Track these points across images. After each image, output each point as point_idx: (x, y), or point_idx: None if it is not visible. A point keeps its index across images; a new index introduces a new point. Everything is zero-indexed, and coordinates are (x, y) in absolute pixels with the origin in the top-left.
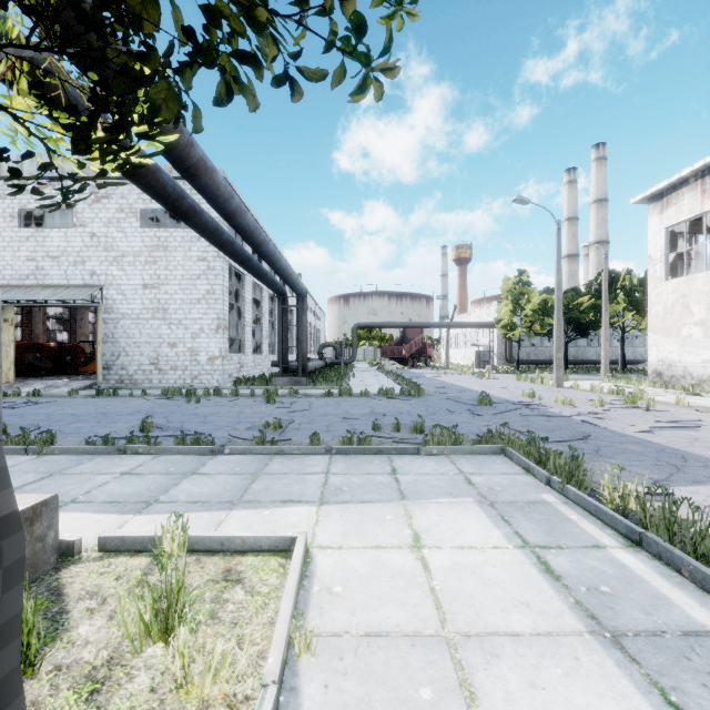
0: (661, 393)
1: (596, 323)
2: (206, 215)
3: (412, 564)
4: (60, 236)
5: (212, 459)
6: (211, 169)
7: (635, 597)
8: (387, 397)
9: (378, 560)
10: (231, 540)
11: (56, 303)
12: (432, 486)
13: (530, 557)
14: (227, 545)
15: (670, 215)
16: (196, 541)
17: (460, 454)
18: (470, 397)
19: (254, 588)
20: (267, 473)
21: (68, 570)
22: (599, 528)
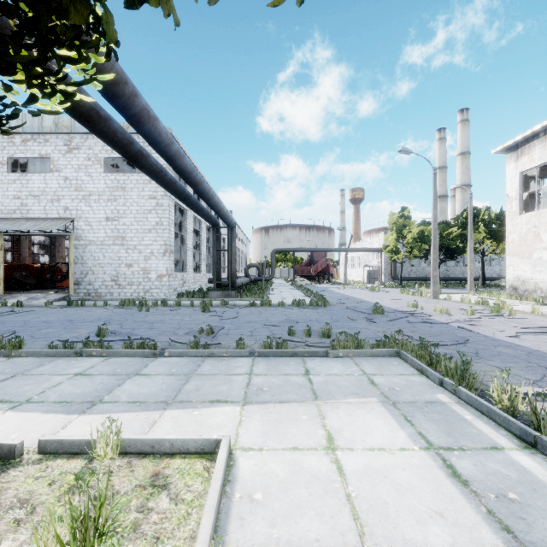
0: (517, 303)
1: (462, 248)
2: (152, 159)
3: (327, 467)
4: (40, 179)
5: (153, 361)
6: (153, 117)
7: (543, 505)
8: (299, 307)
9: (296, 463)
10: (160, 443)
11: (36, 232)
12: (340, 386)
13: (436, 460)
14: (157, 447)
15: (524, 162)
16: (129, 444)
17: (362, 356)
18: (366, 307)
19: (179, 495)
20: (199, 374)
21: (6, 474)
22: (493, 429)
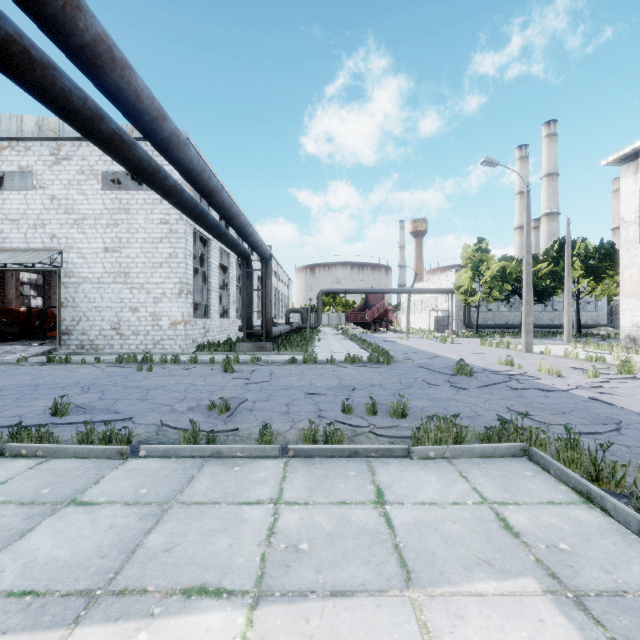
0: (639, 359)
1: (553, 289)
2: (141, 151)
3: None
4: (19, 199)
5: (116, 468)
6: (122, 62)
7: None
8: (355, 365)
9: None
10: None
11: (15, 267)
12: (449, 539)
13: None
14: None
15: None
16: None
17: (467, 457)
18: (443, 365)
19: None
20: (185, 501)
21: None
22: None
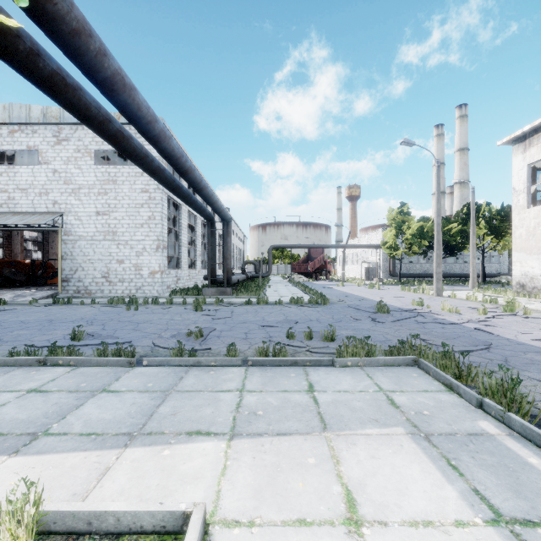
0: (526, 301)
1: (462, 244)
2: (135, 142)
3: None
4: (28, 172)
5: (128, 372)
6: (130, 86)
7: None
8: (298, 305)
9: None
10: (101, 518)
11: (24, 227)
12: (354, 409)
13: None
14: (96, 524)
15: (532, 154)
16: (54, 520)
17: (374, 365)
18: (368, 305)
19: None
20: (180, 390)
21: None
22: None
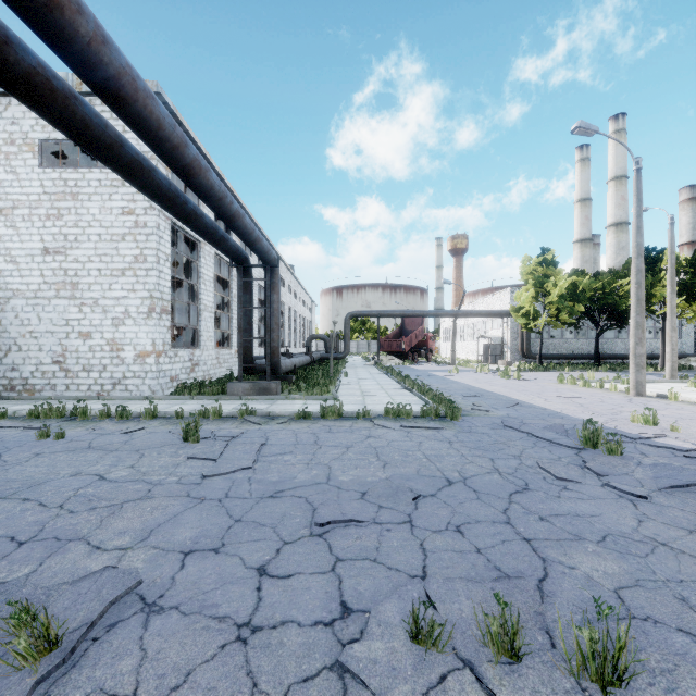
0: None
1: None
2: None
3: None
4: None
5: None
6: None
7: None
8: (401, 421)
9: None
10: None
11: None
12: None
13: None
14: None
15: None
16: None
17: None
18: (539, 421)
19: None
20: None
21: None
22: None
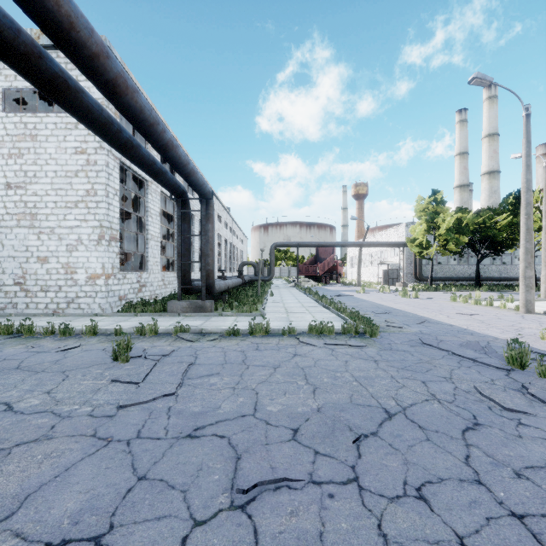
0: None
1: (511, 241)
2: None
3: None
4: None
5: None
6: None
7: None
8: (324, 338)
9: None
10: None
11: None
12: None
13: None
14: None
15: None
16: None
17: None
18: (452, 338)
19: None
20: None
21: None
22: None
